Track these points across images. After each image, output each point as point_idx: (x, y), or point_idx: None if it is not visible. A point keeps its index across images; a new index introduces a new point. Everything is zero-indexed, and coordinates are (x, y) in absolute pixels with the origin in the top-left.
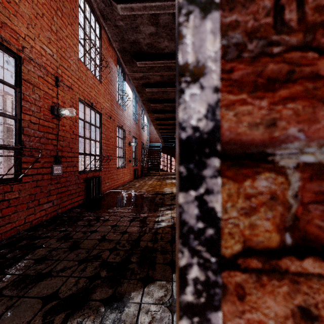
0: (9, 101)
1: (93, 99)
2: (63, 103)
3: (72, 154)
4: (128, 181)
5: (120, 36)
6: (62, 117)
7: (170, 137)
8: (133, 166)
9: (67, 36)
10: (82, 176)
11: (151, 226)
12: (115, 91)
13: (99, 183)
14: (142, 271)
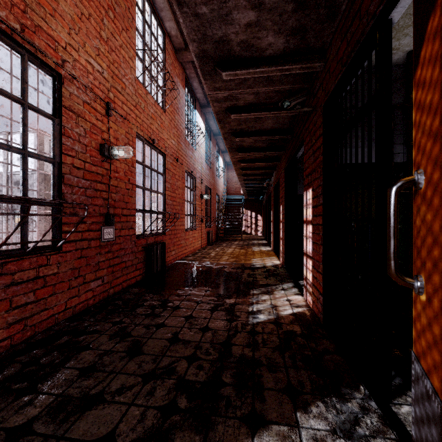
0: (47, 143)
1: (155, 135)
2: (116, 140)
3: (128, 211)
4: (199, 248)
5: (200, 32)
6: (114, 159)
7: (257, 187)
8: (206, 227)
9: (121, 46)
10: (141, 242)
11: (244, 320)
12: (182, 123)
13: (163, 252)
14: (244, 403)
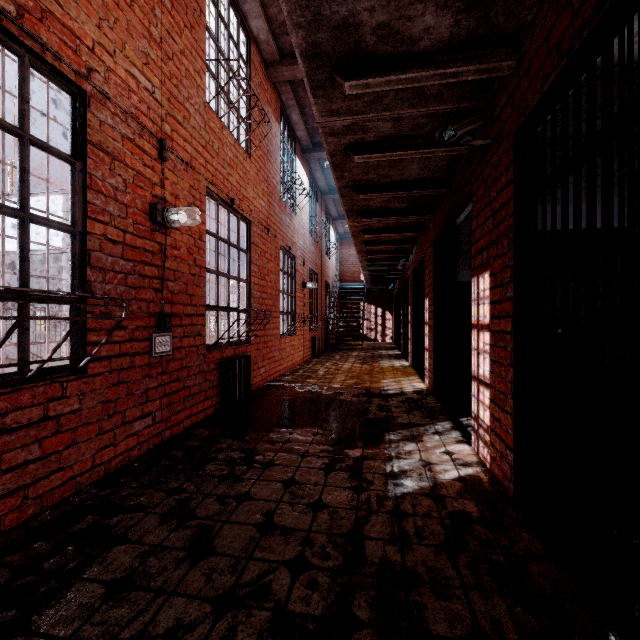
0: None
1: (235, 192)
2: (174, 198)
3: (193, 308)
4: (300, 362)
5: (310, 10)
6: (171, 227)
7: (387, 271)
8: (310, 330)
9: (183, 52)
10: (213, 355)
11: (380, 489)
12: (276, 175)
13: (246, 370)
14: None
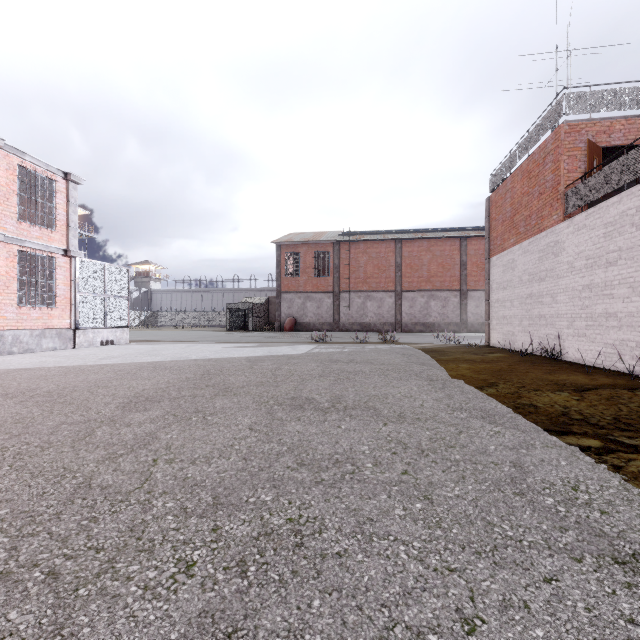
0: None
1: None
2: None
3: None
4: None
5: None
6: None
7: None
8: None
9: None
10: None
11: None
12: None
13: None
14: None
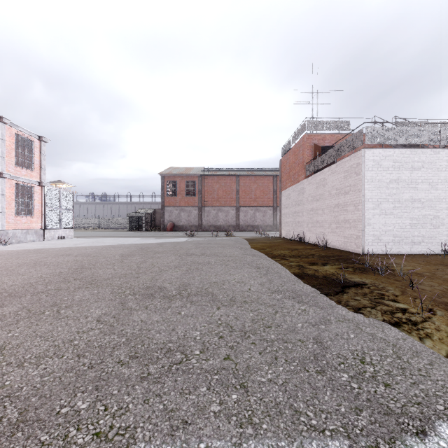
0: None
1: None
2: None
3: None
4: None
5: None
6: None
7: None
8: None
9: None
10: None
11: None
12: None
13: None
14: None
